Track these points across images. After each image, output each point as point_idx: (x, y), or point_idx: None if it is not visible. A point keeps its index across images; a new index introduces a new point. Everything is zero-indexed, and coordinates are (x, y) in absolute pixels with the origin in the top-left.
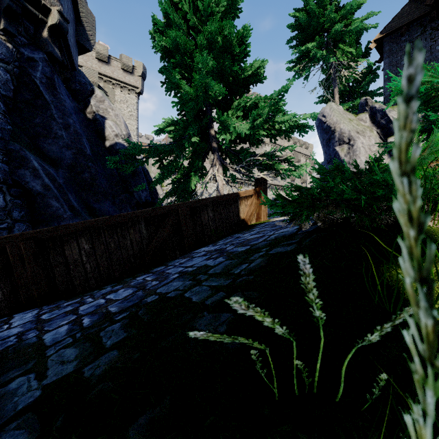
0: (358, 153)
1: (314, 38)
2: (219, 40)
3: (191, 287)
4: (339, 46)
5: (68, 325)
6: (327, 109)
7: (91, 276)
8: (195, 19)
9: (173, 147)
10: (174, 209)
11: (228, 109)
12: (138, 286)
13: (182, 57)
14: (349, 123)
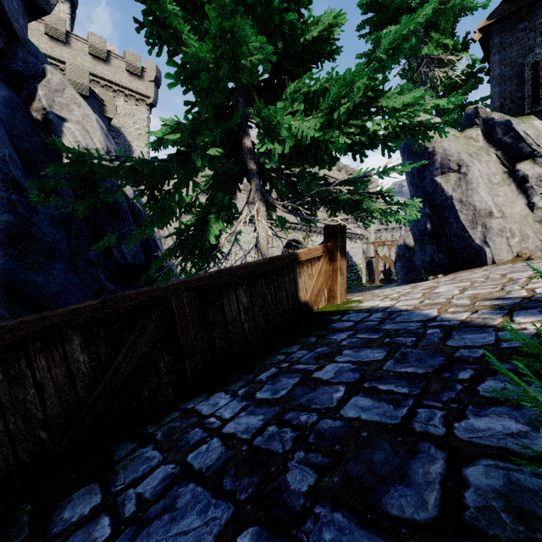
0: (475, 187)
1: (395, 23)
2: None
3: None
4: (432, 36)
5: None
6: None
7: None
8: None
9: (171, 165)
10: (160, 297)
11: (275, 102)
12: None
13: None
14: (456, 141)
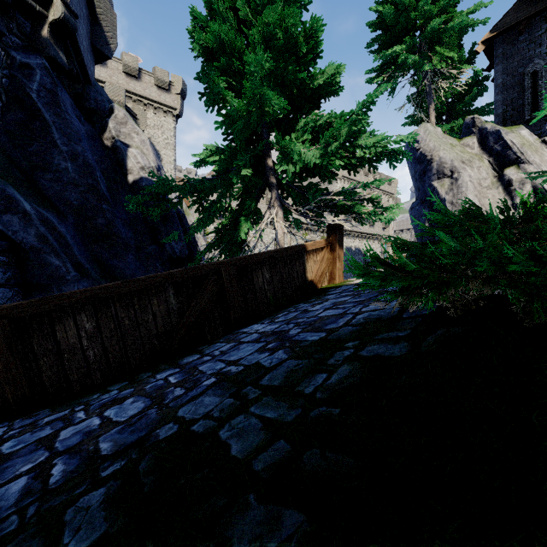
0: (464, 190)
1: (402, 39)
2: (279, 35)
3: (232, 414)
4: (436, 50)
5: (27, 477)
6: (421, 132)
7: (95, 368)
8: (246, 8)
9: (216, 183)
10: (215, 269)
11: (290, 131)
12: (154, 395)
13: (227, 60)
14: (451, 149)
